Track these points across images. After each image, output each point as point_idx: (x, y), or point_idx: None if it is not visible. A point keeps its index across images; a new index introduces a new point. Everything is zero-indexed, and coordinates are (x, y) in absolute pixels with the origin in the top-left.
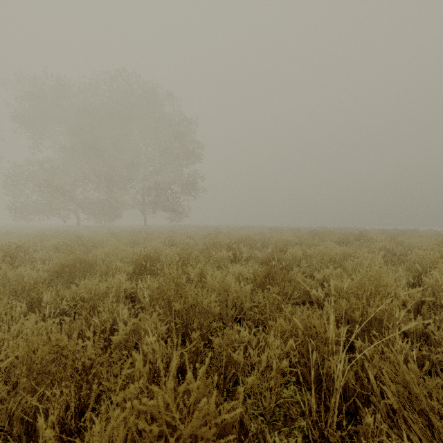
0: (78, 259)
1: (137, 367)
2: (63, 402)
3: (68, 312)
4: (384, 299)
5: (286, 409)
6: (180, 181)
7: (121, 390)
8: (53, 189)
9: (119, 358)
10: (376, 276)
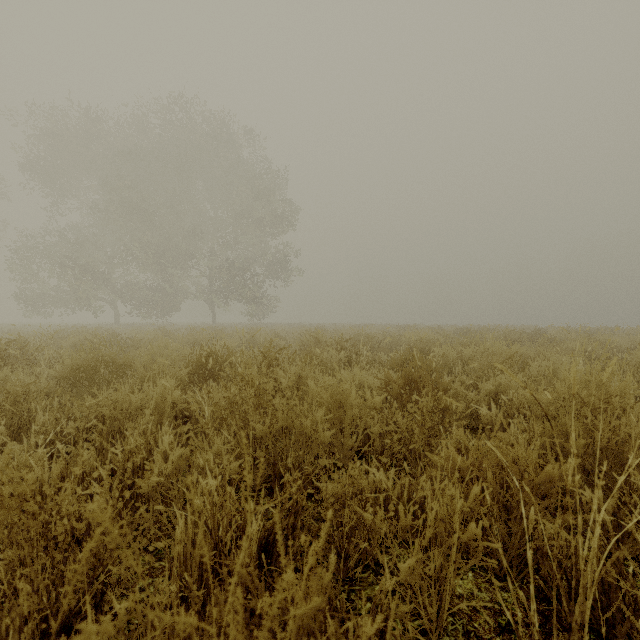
0: (102, 359)
1: (178, 538)
2: (18, 611)
3: (75, 439)
4: (624, 417)
5: (466, 619)
6: (264, 258)
7: (155, 576)
8: (80, 269)
9: (155, 518)
10: (598, 381)
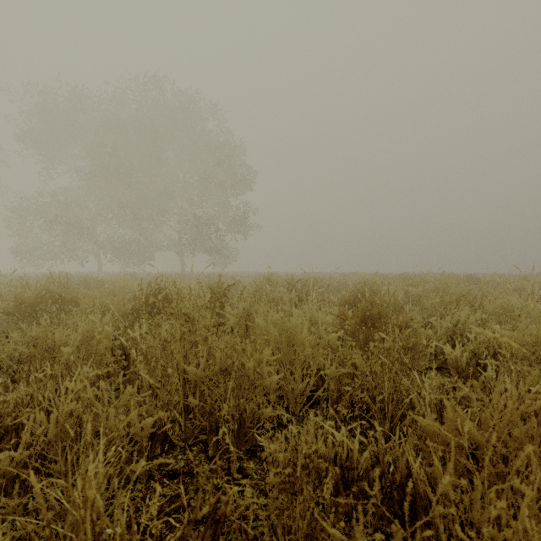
0: (49, 295)
1: None
2: None
3: None
4: None
5: None
6: (226, 215)
7: None
8: (67, 224)
9: None
10: None
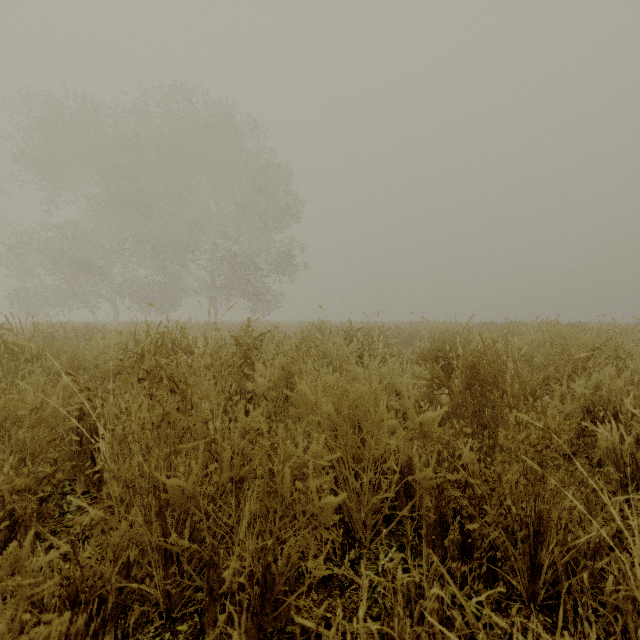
0: (5, 347)
1: None
2: None
3: None
4: None
5: None
6: (268, 253)
7: None
8: (76, 263)
9: None
10: None
